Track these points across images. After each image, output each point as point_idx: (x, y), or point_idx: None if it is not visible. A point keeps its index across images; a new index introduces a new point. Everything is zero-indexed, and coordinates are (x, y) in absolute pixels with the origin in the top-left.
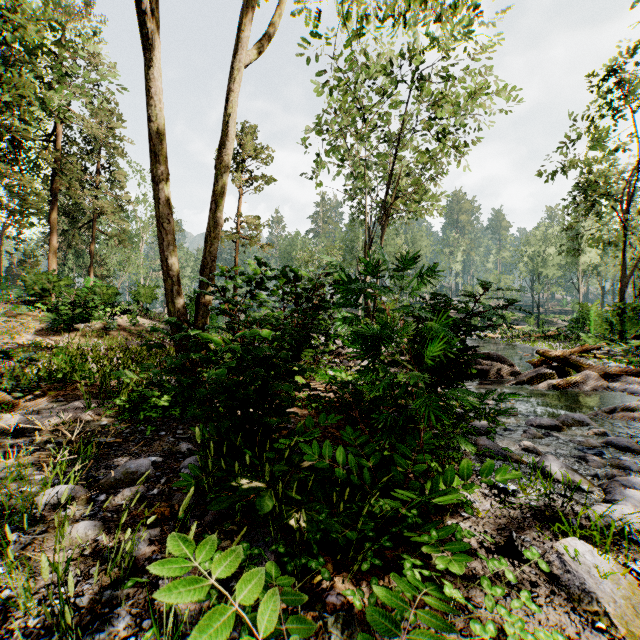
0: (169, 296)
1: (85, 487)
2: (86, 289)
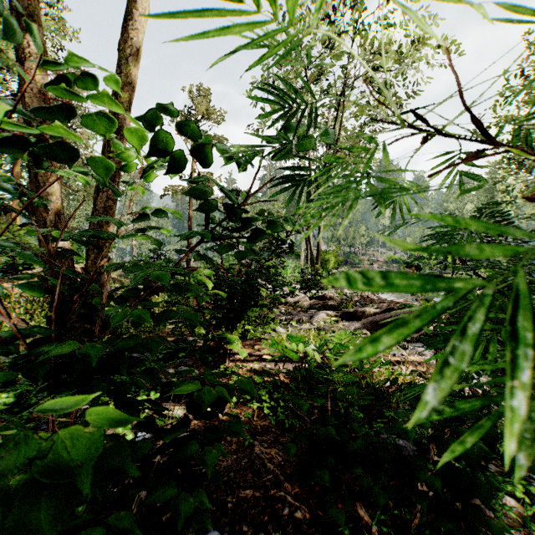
0: None
1: None
2: None
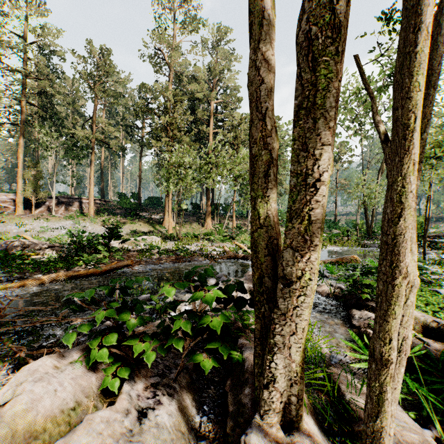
0: (366, 221)
1: (376, 240)
2: (279, 213)
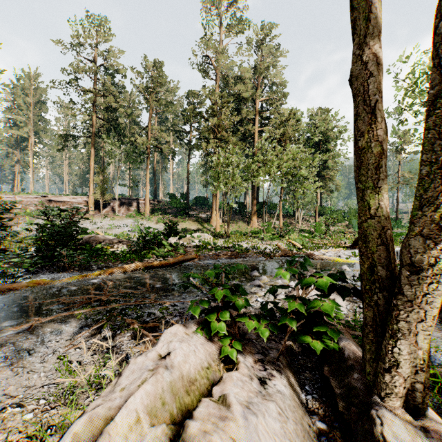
0: None
1: None
2: (329, 211)
